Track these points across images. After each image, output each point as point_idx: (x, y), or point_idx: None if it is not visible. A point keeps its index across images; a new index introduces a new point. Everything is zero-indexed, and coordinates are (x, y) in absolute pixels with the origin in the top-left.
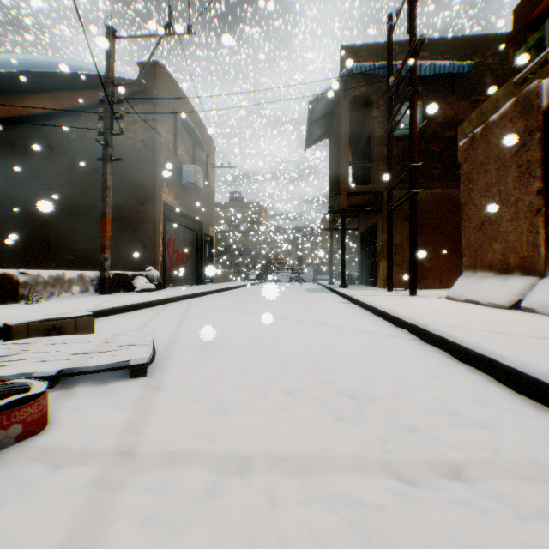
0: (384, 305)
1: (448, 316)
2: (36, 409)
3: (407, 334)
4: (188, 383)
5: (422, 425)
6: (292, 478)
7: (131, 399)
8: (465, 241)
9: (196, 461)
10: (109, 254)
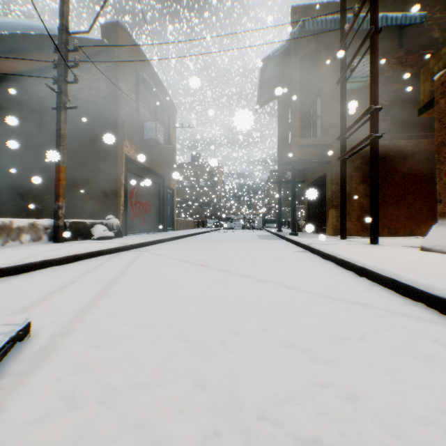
0: (362, 260)
1: None
2: None
3: (429, 313)
4: None
5: None
6: None
7: None
8: (441, 185)
9: None
10: (63, 202)
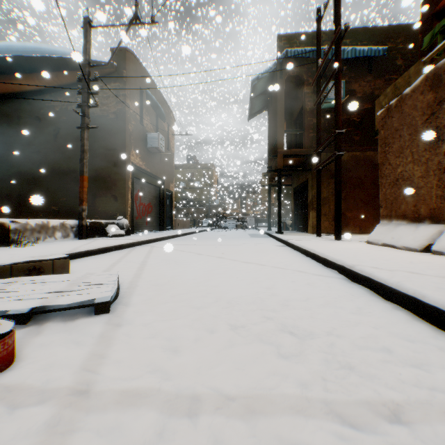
0: (315, 249)
1: (370, 259)
2: (1, 348)
3: (335, 274)
4: (145, 319)
5: (358, 362)
6: (238, 420)
7: (94, 335)
8: (382, 195)
9: (147, 401)
10: (86, 206)
